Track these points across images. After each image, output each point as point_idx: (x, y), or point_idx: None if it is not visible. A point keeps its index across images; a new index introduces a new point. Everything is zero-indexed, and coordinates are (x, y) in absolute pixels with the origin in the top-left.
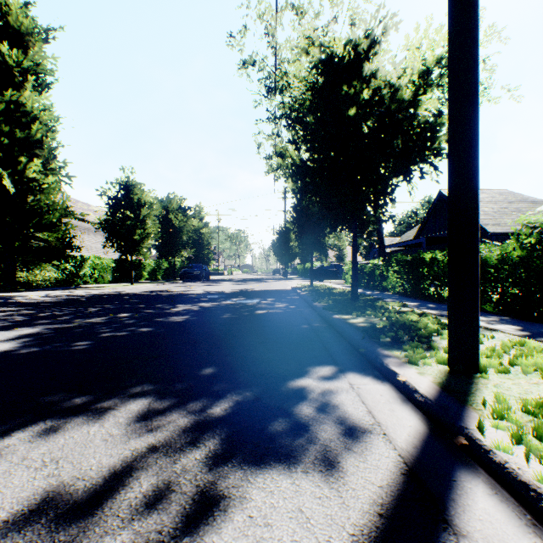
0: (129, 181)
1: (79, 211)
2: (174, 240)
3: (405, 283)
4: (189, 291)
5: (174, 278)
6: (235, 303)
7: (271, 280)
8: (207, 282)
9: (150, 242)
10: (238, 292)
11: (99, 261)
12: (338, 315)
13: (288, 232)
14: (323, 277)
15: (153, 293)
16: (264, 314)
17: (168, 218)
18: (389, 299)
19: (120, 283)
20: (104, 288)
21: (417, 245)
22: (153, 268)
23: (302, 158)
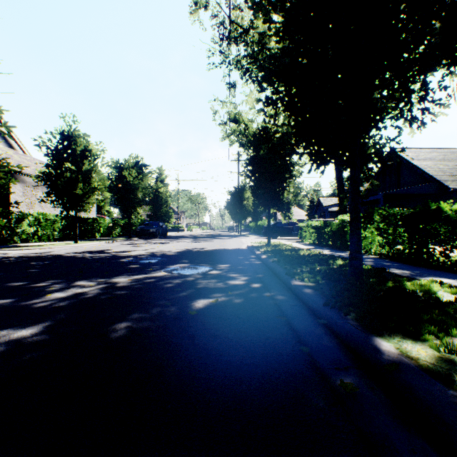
0: (70, 130)
1: (32, 168)
2: (129, 197)
3: (390, 244)
4: (129, 251)
5: (129, 235)
6: (170, 275)
7: (226, 237)
8: (161, 240)
9: (96, 197)
10: (186, 253)
11: (44, 218)
12: (383, 338)
13: (241, 192)
14: (277, 234)
15: (79, 256)
16: (206, 313)
17: (123, 175)
18: (391, 268)
19: (69, 241)
20: (36, 248)
21: (367, 203)
22: (111, 225)
23: (271, 53)
